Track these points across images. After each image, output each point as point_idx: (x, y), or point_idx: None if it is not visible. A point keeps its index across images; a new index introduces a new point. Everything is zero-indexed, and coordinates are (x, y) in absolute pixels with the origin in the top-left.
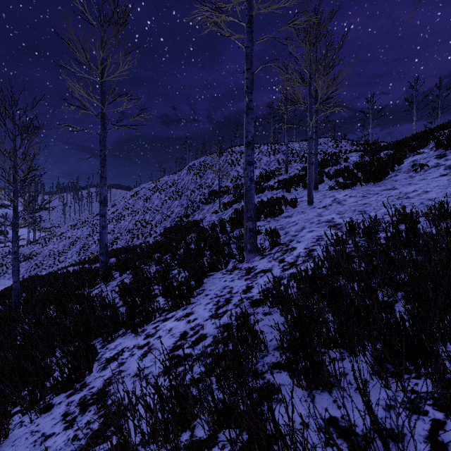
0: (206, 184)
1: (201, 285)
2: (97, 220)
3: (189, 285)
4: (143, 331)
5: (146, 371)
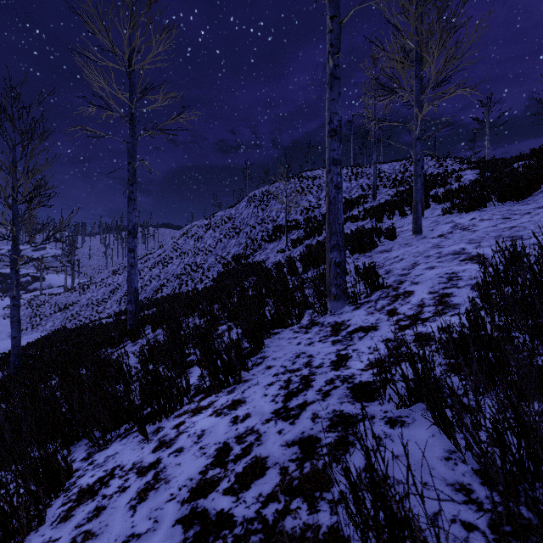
0: (270, 218)
1: (261, 349)
2: (141, 264)
3: (240, 349)
4: (157, 431)
5: None
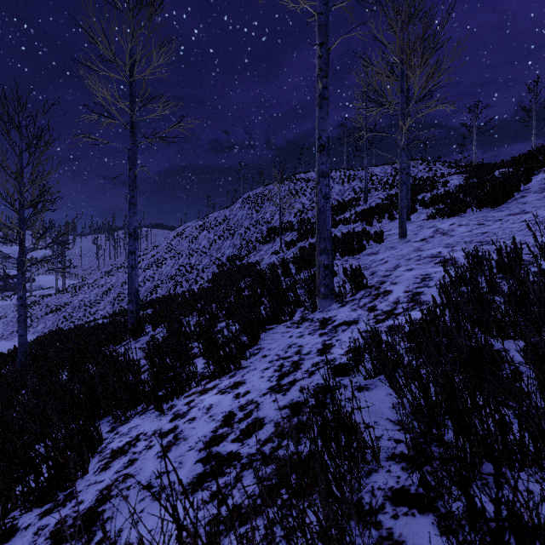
0: (264, 219)
1: (257, 341)
2: None
3: (240, 341)
4: (171, 408)
5: (164, 480)
